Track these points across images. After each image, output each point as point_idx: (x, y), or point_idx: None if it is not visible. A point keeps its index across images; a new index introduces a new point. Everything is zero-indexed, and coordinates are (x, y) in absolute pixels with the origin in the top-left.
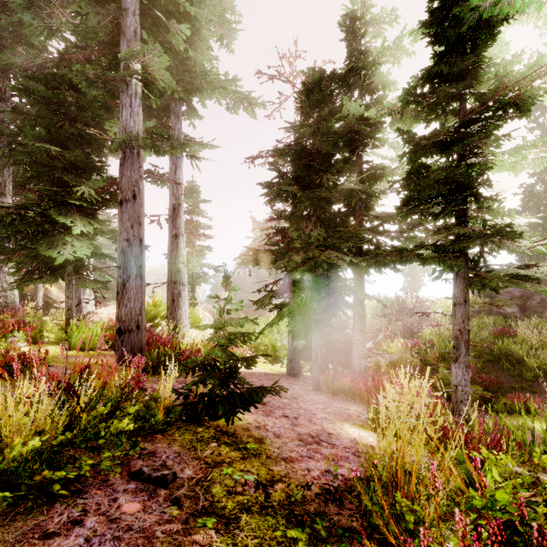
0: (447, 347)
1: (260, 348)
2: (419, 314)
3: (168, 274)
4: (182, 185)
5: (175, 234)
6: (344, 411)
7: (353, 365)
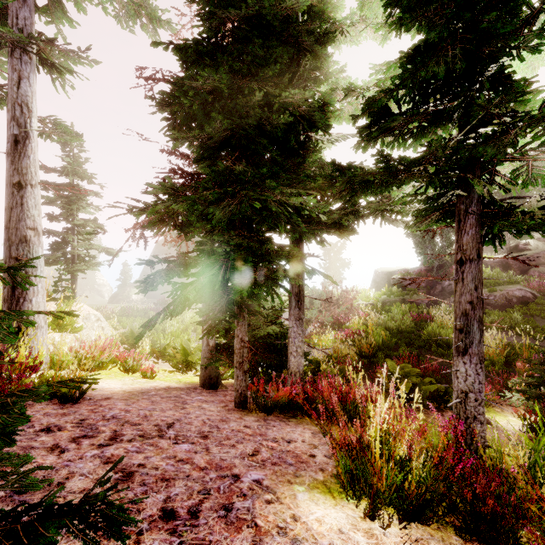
0: (381, 335)
1: (167, 352)
2: (346, 304)
3: (5, 246)
4: (32, 108)
5: (18, 182)
6: (288, 451)
7: (289, 366)
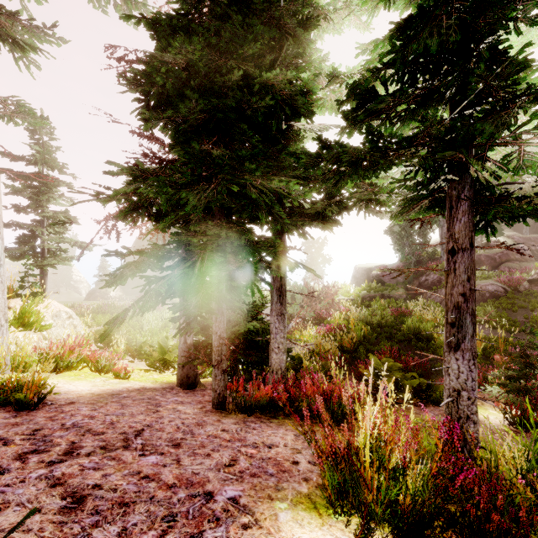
0: (362, 330)
1: (143, 350)
2: (327, 299)
3: None
4: None
5: None
6: (269, 458)
7: (270, 363)
